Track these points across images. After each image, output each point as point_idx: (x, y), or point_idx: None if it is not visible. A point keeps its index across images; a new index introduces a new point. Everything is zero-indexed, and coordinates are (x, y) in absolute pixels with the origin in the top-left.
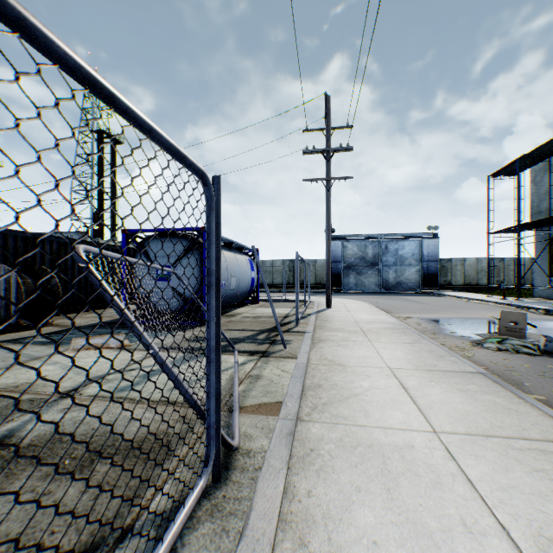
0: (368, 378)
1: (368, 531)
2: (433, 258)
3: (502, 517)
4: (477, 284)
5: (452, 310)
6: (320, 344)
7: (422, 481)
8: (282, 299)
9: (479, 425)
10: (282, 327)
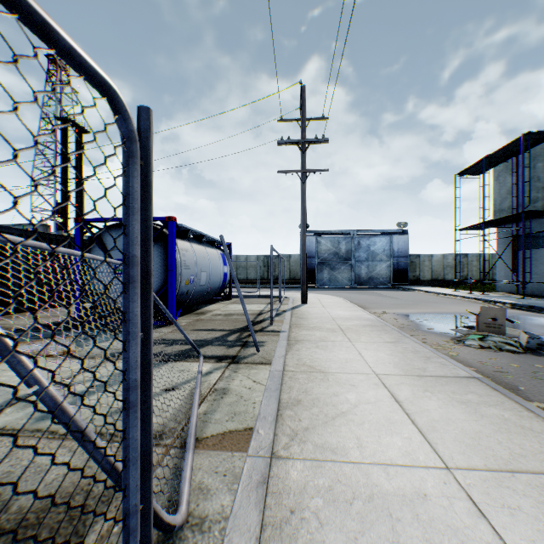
0: (354, 389)
1: None
2: (403, 254)
3: None
4: (443, 279)
5: (424, 305)
6: (296, 345)
7: None
8: (256, 295)
9: (497, 454)
10: (255, 326)
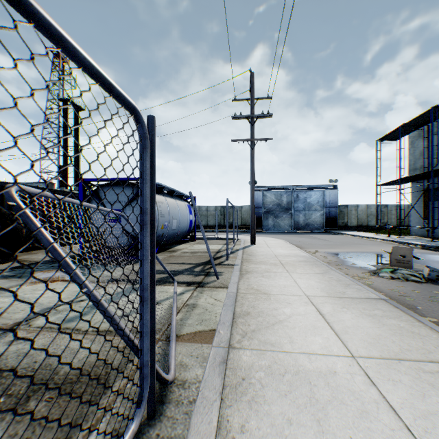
0: (289, 306)
1: None
2: (333, 205)
3: None
4: (367, 225)
5: (350, 246)
6: (247, 275)
7: (348, 410)
8: (214, 237)
9: (390, 349)
10: (215, 261)
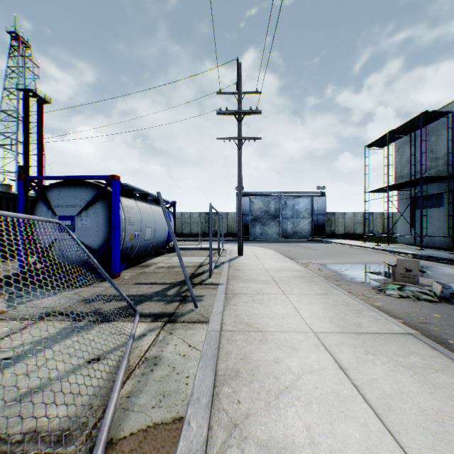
0: (295, 353)
1: None
2: (321, 212)
3: None
4: (354, 233)
5: (342, 256)
6: (234, 299)
7: None
8: (198, 247)
9: None
10: (195, 279)
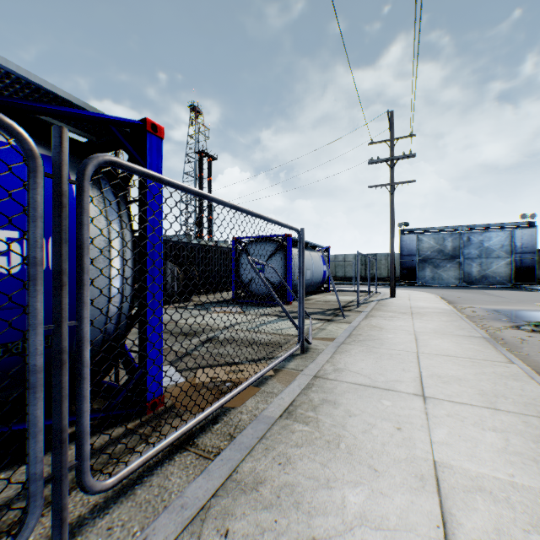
0: (394, 334)
1: (361, 367)
2: (527, 250)
3: (423, 370)
4: None
5: (528, 303)
6: (370, 318)
7: (394, 361)
8: (351, 290)
9: (447, 353)
10: (345, 308)
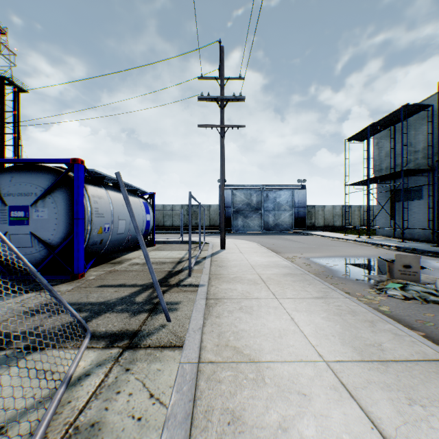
0: (308, 406)
1: None
2: (302, 205)
3: None
4: (333, 225)
5: (327, 248)
6: (216, 307)
7: None
8: (179, 240)
9: None
10: (171, 279)
